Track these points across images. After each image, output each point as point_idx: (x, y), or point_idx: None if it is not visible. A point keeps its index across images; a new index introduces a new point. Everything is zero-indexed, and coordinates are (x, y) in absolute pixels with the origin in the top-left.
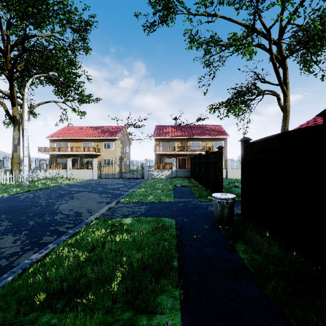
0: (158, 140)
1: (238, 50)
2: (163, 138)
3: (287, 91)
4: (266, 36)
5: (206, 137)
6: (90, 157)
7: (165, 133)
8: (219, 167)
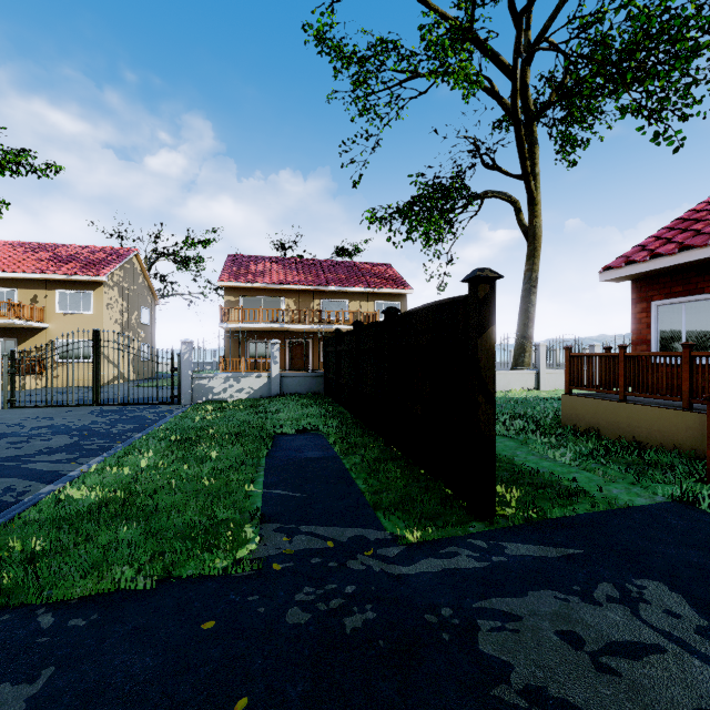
0: (234, 293)
1: (441, 71)
2: (247, 286)
3: (536, 194)
4: (496, 57)
5: (359, 290)
6: (8, 336)
7: (254, 275)
8: (481, 367)
